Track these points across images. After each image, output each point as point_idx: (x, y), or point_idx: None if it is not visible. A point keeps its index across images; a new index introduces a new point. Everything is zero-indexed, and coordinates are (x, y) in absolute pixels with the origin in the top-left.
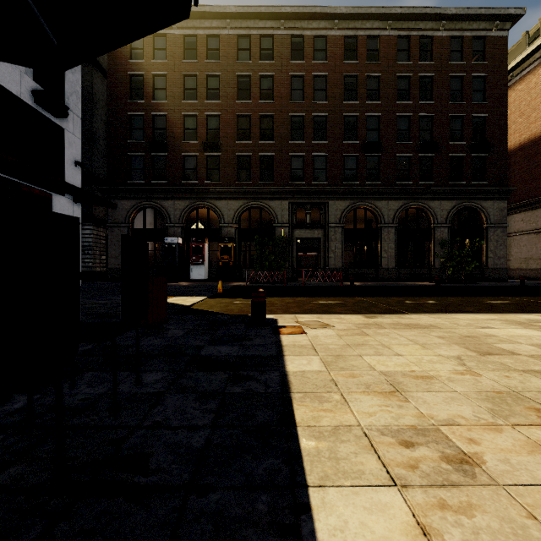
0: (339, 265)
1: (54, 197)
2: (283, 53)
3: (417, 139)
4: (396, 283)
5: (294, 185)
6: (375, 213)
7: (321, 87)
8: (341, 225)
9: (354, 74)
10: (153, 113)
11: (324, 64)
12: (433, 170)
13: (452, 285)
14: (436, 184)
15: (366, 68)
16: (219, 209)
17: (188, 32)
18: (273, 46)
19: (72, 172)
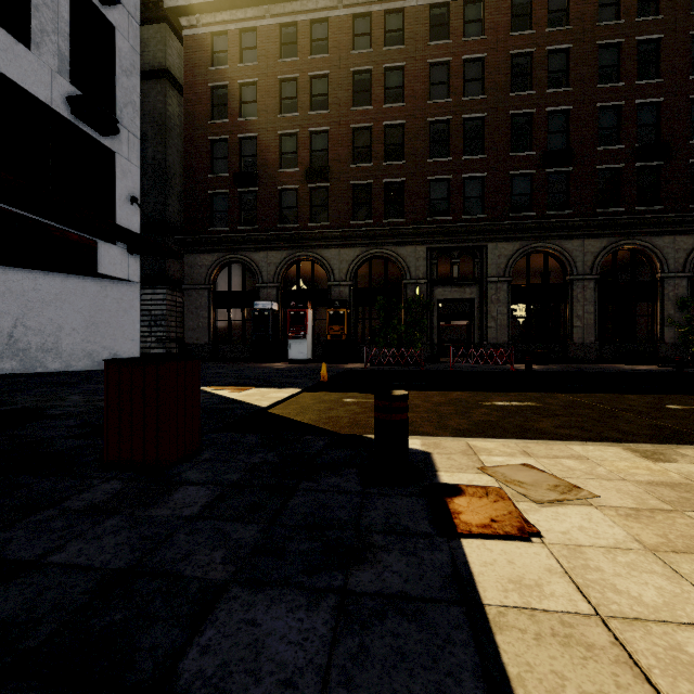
0: (503, 338)
1: (101, 246)
2: (418, 33)
3: (632, 141)
4: (599, 367)
5: (435, 223)
6: (562, 259)
7: (475, 76)
8: (507, 279)
9: (528, 51)
10: (240, 136)
11: (480, 41)
12: (660, 187)
13: None
14: (666, 210)
15: (547, 38)
16: (327, 261)
17: (286, 20)
18: (403, 25)
19: (126, 211)
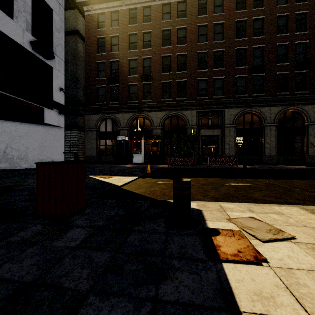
0: (232, 153)
1: (46, 110)
2: (193, 12)
3: (293, 61)
4: (278, 166)
5: (200, 99)
6: (260, 116)
7: (219, 31)
8: (234, 125)
9: (244, 19)
10: (110, 60)
11: (221, 15)
12: (306, 82)
13: None
14: (309, 93)
15: (253, 13)
16: (150, 117)
17: (132, 7)
18: (186, 8)
19: (58, 94)
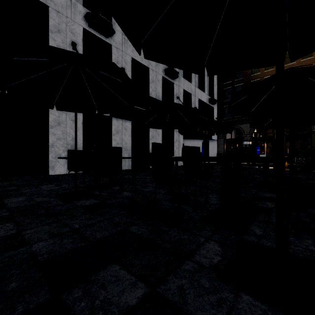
0: None
1: None
2: None
3: None
4: None
5: None
6: None
7: None
8: None
9: None
10: (235, 85)
11: None
12: None
13: None
14: None
15: None
16: None
17: None
18: None
19: None
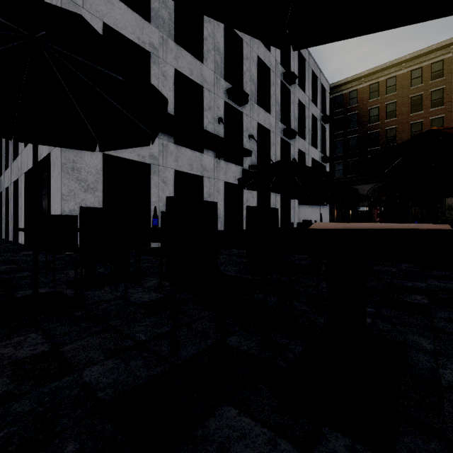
0: None
1: None
2: None
3: None
4: None
5: None
6: None
7: None
8: None
9: None
10: (349, 137)
11: None
12: None
13: None
14: None
15: None
16: None
17: (372, 82)
18: (443, 67)
19: None
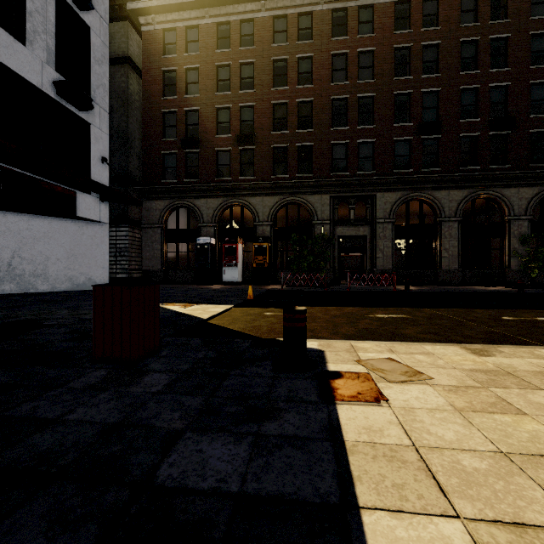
0: (388, 266)
1: (79, 195)
2: (323, 30)
3: (486, 115)
4: (461, 288)
5: (336, 177)
6: (433, 205)
7: (367, 64)
8: (392, 220)
9: (407, 45)
10: (186, 109)
11: (370, 38)
12: (508, 151)
13: (541, 291)
14: (512, 168)
15: (422, 36)
16: (253, 206)
17: (221, 20)
18: (312, 24)
19: (98, 169)
